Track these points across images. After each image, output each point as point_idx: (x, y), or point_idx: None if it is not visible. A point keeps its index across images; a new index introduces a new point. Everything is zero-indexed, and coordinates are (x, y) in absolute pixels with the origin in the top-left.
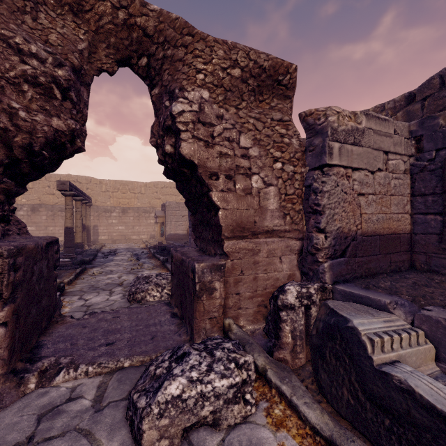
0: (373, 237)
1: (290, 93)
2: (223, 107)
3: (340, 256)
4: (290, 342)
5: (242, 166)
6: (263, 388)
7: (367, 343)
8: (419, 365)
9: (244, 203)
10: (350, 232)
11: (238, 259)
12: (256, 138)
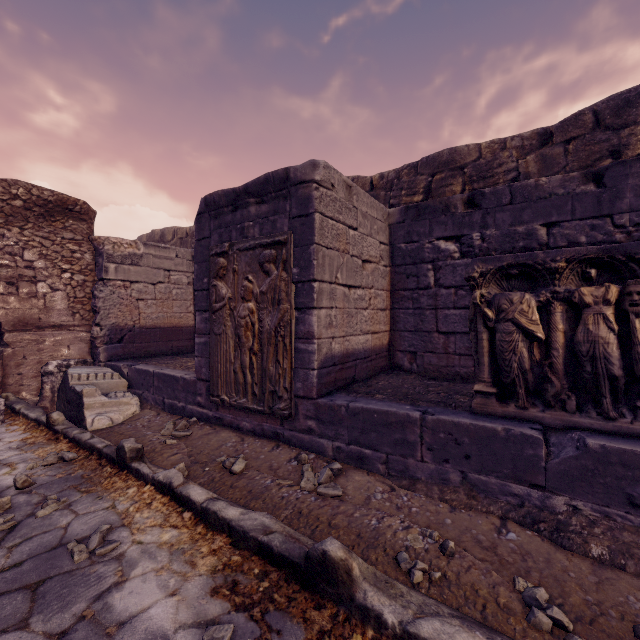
0: (153, 329)
1: (85, 217)
2: (5, 228)
3: (118, 343)
4: (51, 395)
5: (27, 275)
6: (15, 418)
7: (70, 377)
8: (112, 389)
9: (28, 304)
10: (128, 326)
11: (21, 347)
12: (42, 253)
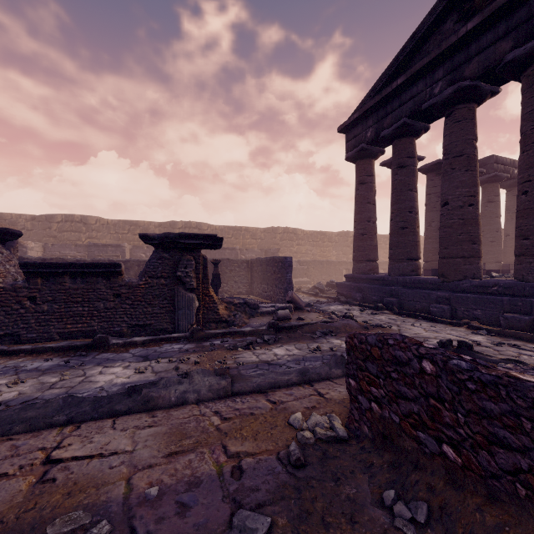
0: None
1: None
2: None
3: None
4: None
5: None
6: None
7: None
8: None
9: None
10: None
11: None
12: None
